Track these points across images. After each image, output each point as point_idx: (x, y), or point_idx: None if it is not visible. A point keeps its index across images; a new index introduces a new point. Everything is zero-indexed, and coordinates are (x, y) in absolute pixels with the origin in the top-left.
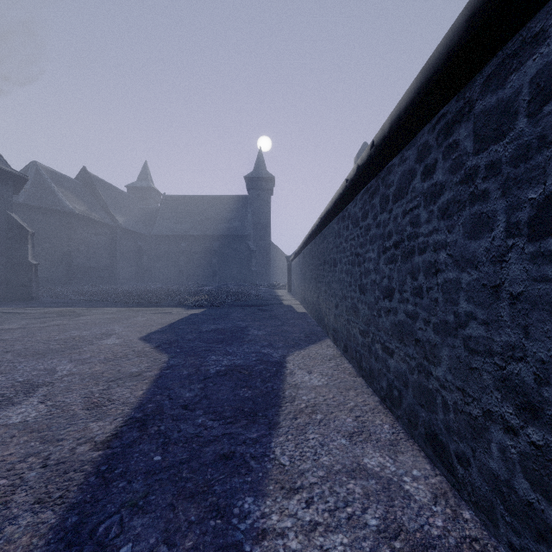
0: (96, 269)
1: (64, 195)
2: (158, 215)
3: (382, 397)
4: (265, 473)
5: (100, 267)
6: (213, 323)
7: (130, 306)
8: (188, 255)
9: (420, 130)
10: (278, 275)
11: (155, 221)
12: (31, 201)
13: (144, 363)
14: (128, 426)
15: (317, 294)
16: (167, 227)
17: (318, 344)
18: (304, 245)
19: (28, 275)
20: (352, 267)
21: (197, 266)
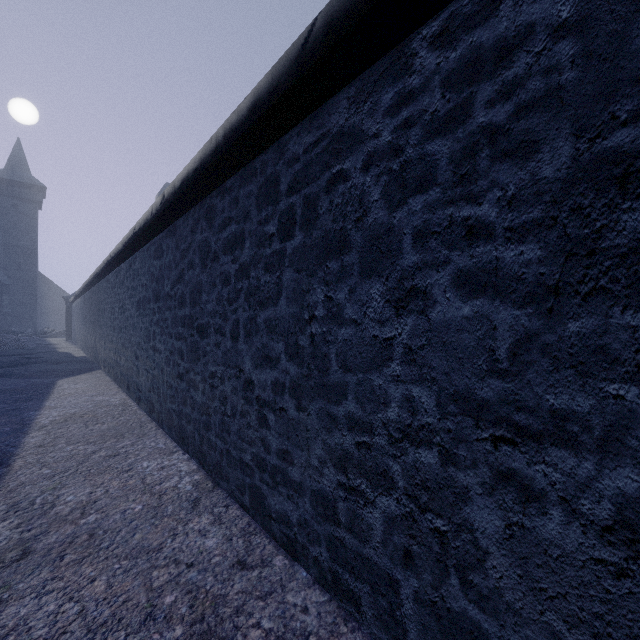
0: None
1: None
2: None
3: (119, 384)
4: (40, 408)
5: None
6: None
7: None
8: None
9: (127, 259)
10: (51, 319)
11: None
12: None
13: None
14: None
15: (95, 337)
16: None
17: (90, 373)
18: (84, 290)
19: None
20: (111, 315)
21: None
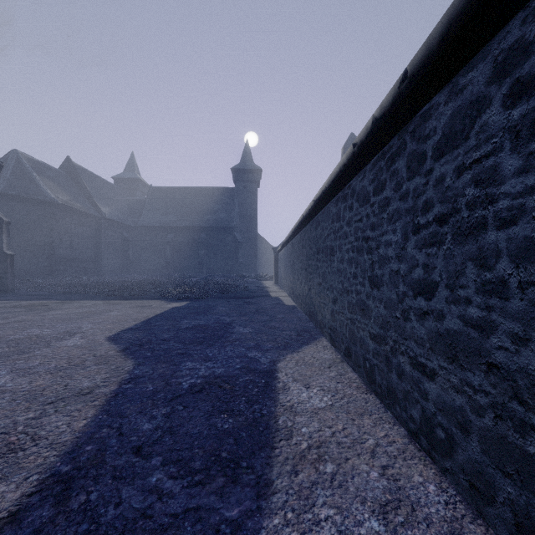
0: (80, 260)
1: (46, 184)
2: (144, 206)
3: (412, 430)
4: None
5: (84, 258)
6: (194, 319)
7: (109, 299)
8: (175, 247)
9: (498, 31)
10: (264, 266)
11: (142, 212)
12: (10, 190)
13: (102, 373)
14: (40, 493)
15: (309, 286)
16: (154, 218)
17: (313, 345)
18: (292, 234)
19: (3, 266)
20: (358, 255)
21: (183, 258)
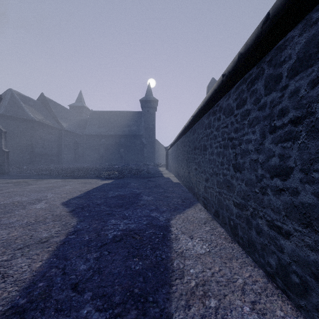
0: (49, 155)
1: (28, 109)
2: (87, 122)
3: (269, 272)
4: None
5: (51, 154)
6: (117, 191)
7: (65, 178)
8: (106, 147)
9: None
10: (159, 159)
11: (86, 126)
12: (7, 113)
13: (56, 227)
14: None
15: (188, 170)
16: (93, 130)
17: (192, 208)
18: (177, 138)
19: (2, 158)
20: (224, 150)
21: (111, 153)
